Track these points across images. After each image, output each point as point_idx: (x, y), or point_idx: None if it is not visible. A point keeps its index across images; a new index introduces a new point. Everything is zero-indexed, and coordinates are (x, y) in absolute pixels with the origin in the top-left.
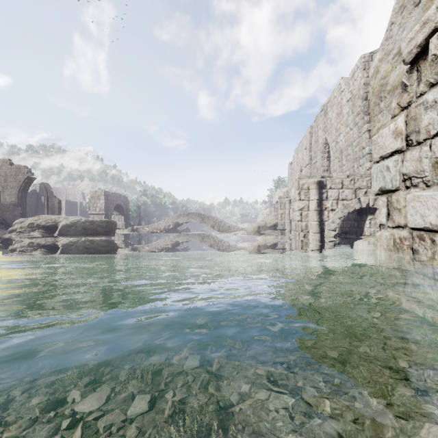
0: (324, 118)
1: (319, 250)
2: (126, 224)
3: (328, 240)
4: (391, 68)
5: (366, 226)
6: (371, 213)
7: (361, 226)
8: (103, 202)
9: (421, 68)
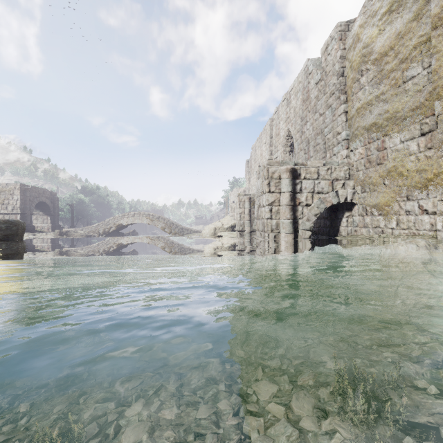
0: (286, 108)
1: (294, 255)
2: (54, 227)
3: (302, 242)
4: (378, 31)
5: (343, 224)
6: (349, 210)
7: (335, 224)
8: (18, 199)
9: None
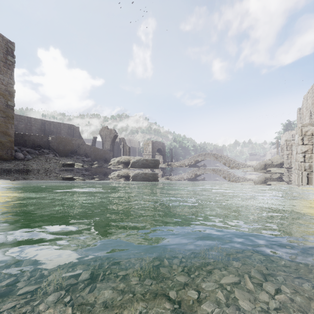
0: None
1: None
2: (164, 161)
3: None
4: None
5: None
6: None
7: None
8: (151, 147)
9: None
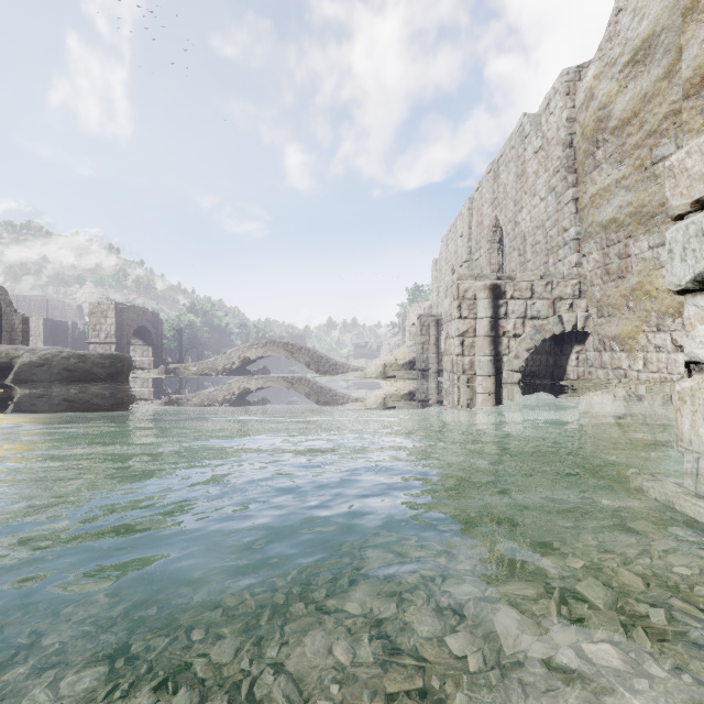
0: (492, 184)
1: (495, 406)
2: (157, 361)
3: (508, 389)
4: (618, 88)
5: (571, 363)
6: (580, 342)
7: (560, 363)
8: (113, 323)
9: None
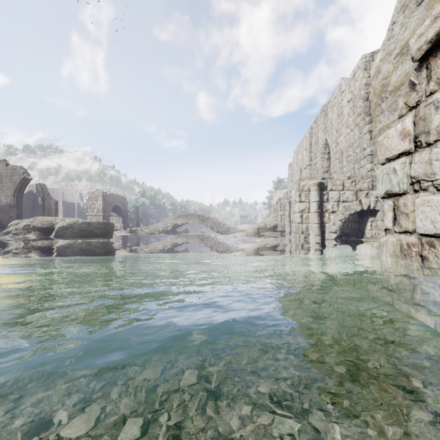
0: (324, 119)
1: (320, 252)
2: (125, 226)
3: (328, 242)
4: (393, 68)
5: (367, 228)
6: (373, 215)
7: (361, 228)
8: (101, 204)
9: (432, 65)
